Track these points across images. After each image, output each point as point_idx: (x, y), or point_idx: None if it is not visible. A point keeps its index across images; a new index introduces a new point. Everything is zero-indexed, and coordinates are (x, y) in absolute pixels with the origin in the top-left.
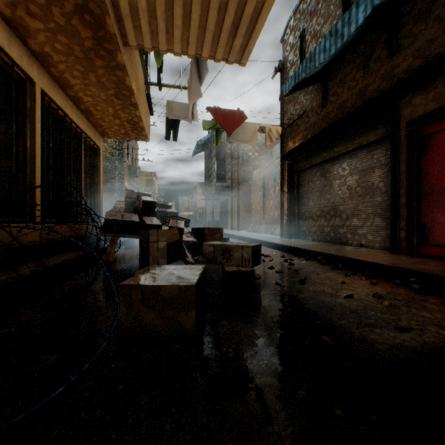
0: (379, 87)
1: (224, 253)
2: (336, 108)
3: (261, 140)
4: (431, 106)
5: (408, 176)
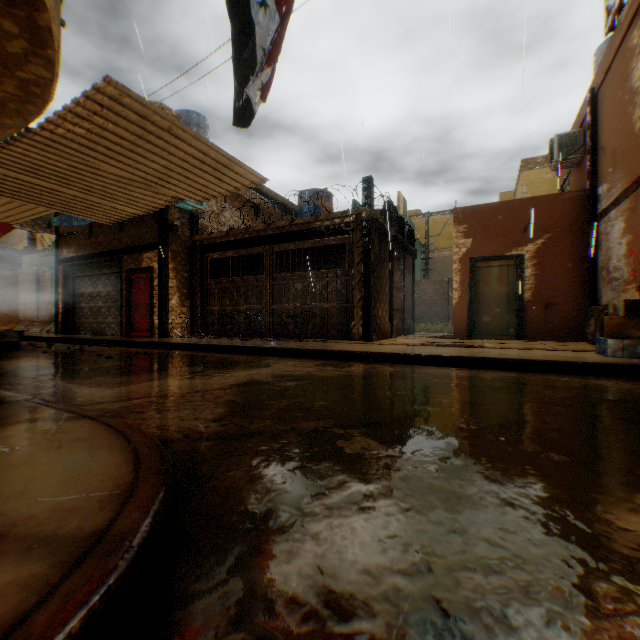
0: (118, 245)
1: (2, 335)
2: (99, 243)
3: None
4: (134, 266)
5: (127, 297)
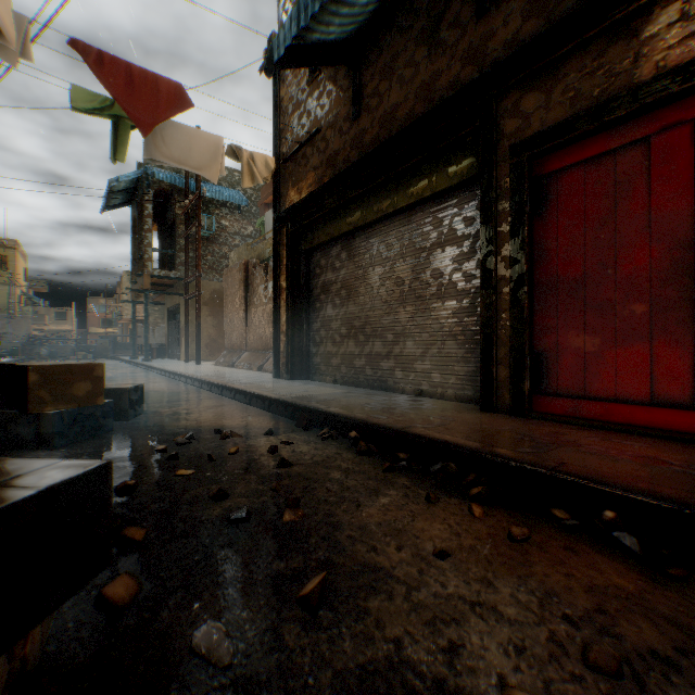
0: (460, 79)
1: None
2: (379, 121)
3: (245, 201)
4: (560, 115)
5: (516, 255)
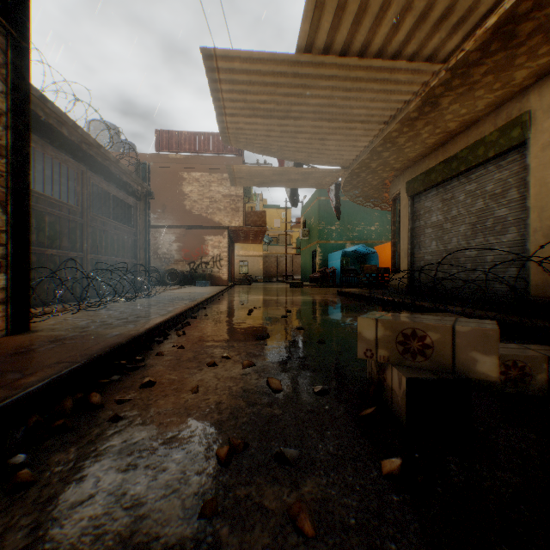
0: None
1: None
2: None
3: None
4: None
5: None
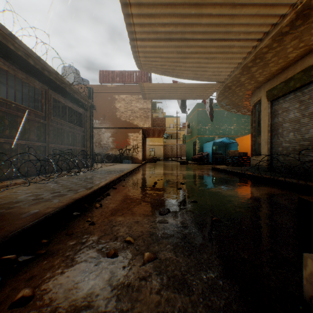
0: None
1: None
2: None
3: None
4: None
5: None
